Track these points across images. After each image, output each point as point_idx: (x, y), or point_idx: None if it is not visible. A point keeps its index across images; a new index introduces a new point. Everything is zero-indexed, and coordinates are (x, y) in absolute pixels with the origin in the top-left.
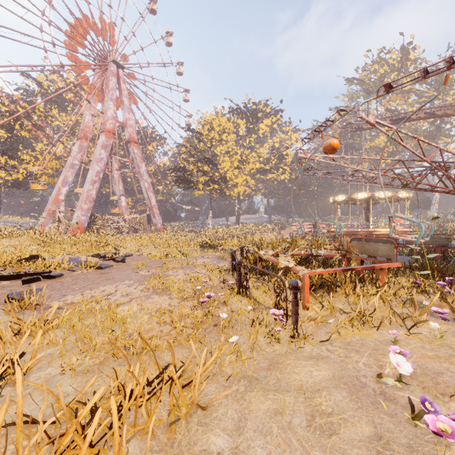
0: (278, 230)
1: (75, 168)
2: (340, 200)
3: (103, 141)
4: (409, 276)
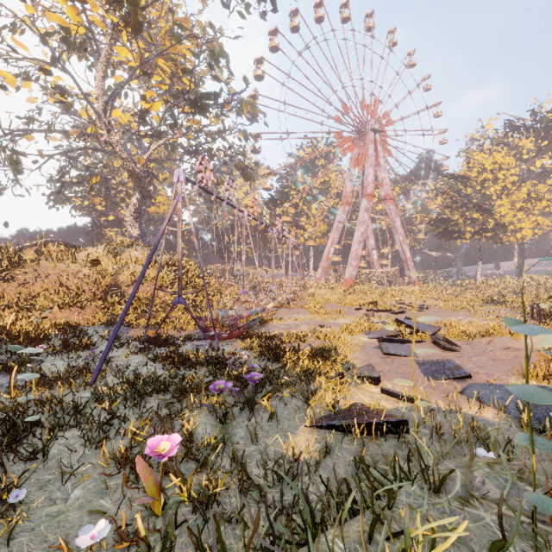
0: None
1: (339, 230)
2: None
3: (365, 205)
4: None
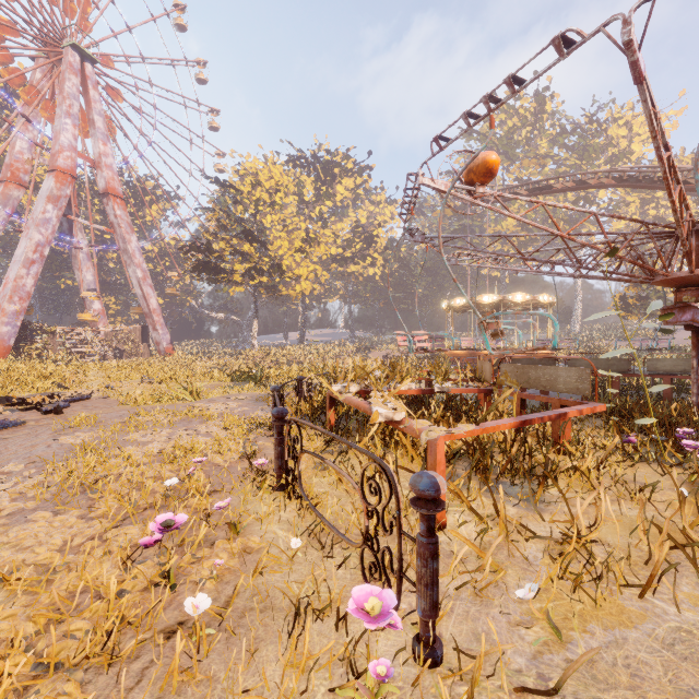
0: (365, 353)
1: None
2: (459, 306)
3: (51, 188)
4: (593, 424)
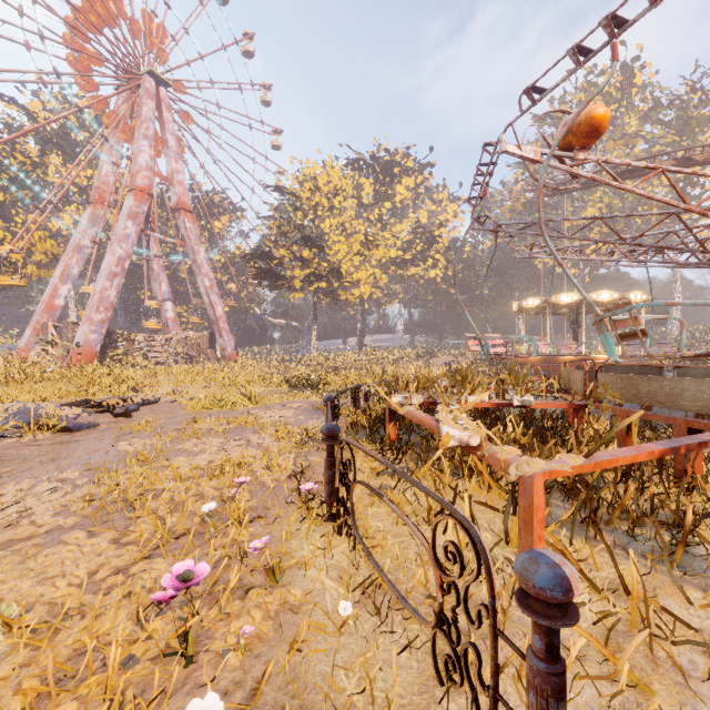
0: (426, 358)
1: (83, 253)
2: (531, 307)
3: (130, 206)
4: None
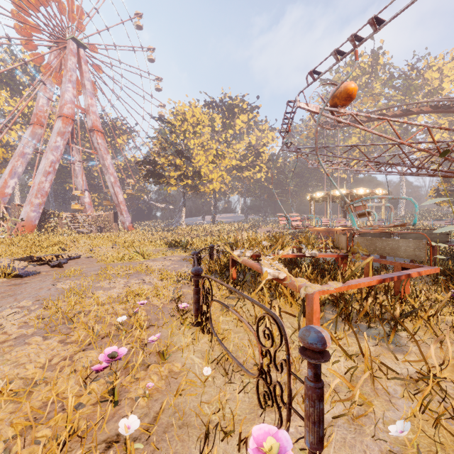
0: (254, 229)
1: (25, 158)
2: (319, 197)
3: (59, 127)
4: (422, 281)
